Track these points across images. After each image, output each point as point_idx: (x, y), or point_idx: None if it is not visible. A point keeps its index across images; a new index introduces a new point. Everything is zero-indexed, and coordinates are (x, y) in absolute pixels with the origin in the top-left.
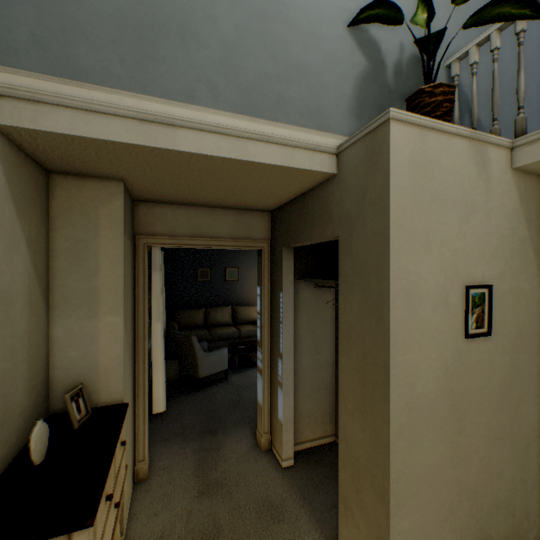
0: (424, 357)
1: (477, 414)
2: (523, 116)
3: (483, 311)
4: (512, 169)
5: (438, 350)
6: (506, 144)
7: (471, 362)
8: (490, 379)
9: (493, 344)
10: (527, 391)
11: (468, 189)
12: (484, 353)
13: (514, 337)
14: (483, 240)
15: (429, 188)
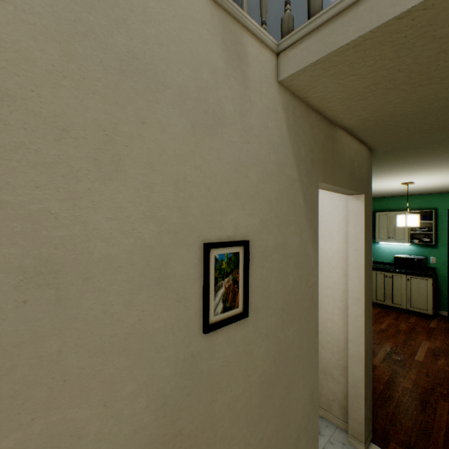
0: (102, 402)
1: (228, 445)
2: (290, 14)
3: (237, 282)
4: (279, 83)
5: (142, 374)
6: (271, 44)
7: (216, 367)
8: (249, 379)
9: (253, 327)
10: (297, 371)
11: (211, 83)
12: (240, 345)
13: (281, 308)
14: (238, 171)
15: (116, 43)
